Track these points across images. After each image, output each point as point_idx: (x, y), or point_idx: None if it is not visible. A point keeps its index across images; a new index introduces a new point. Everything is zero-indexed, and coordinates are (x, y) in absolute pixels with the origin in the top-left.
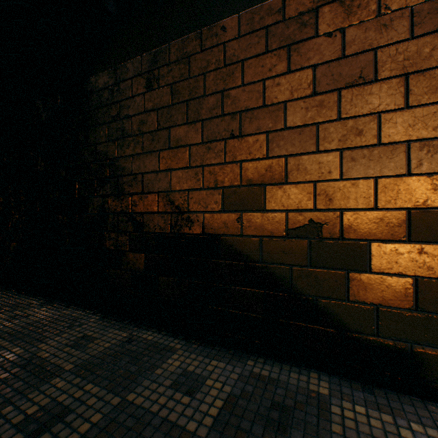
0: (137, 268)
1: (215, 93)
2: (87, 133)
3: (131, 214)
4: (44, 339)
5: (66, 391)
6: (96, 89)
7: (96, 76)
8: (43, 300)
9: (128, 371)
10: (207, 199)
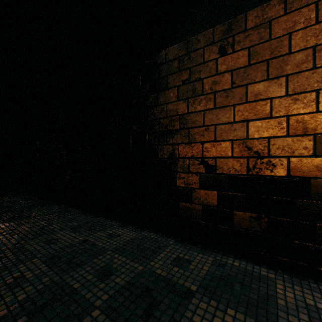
0: (208, 203)
1: (304, 49)
2: (156, 96)
3: (202, 158)
4: (148, 257)
5: (213, 314)
6: (166, 61)
7: (166, 50)
8: (118, 222)
9: (249, 298)
10: (292, 145)
